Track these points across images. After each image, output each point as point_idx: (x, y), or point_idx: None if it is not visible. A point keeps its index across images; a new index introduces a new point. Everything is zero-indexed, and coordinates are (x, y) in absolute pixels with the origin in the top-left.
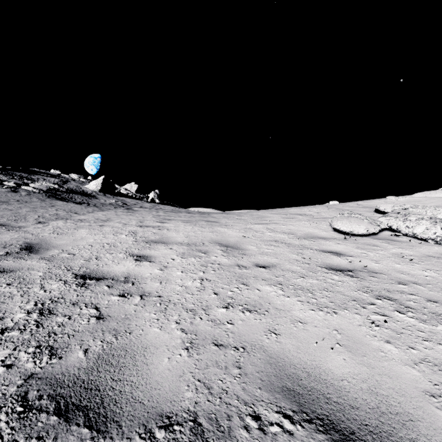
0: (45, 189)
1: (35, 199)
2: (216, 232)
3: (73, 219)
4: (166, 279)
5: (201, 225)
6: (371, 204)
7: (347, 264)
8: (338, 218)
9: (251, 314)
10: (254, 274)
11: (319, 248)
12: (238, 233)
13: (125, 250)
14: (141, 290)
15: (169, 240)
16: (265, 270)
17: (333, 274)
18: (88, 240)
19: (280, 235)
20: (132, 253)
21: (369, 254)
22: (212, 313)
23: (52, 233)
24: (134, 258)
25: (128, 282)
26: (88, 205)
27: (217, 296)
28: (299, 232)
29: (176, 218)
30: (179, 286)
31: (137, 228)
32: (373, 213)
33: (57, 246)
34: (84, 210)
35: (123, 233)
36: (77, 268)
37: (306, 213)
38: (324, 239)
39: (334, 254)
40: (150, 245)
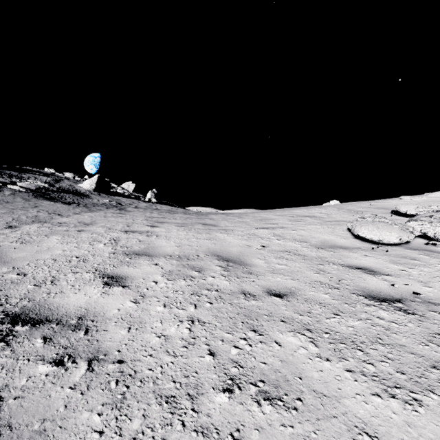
0: (33, 188)
1: (19, 199)
2: (214, 239)
3: (52, 223)
4: (138, 321)
5: (197, 230)
6: (385, 204)
7: (388, 288)
8: (361, 223)
9: (273, 410)
10: (267, 309)
11: (343, 262)
12: (241, 240)
13: (96, 267)
14: (94, 346)
15: (156, 251)
16: (282, 301)
17: (378, 308)
18: (55, 252)
19: (290, 244)
20: (103, 272)
21: (411, 272)
22: (204, 406)
23: (15, 242)
24: (103, 281)
25: (80, 329)
26: (77, 205)
27: (214, 360)
28: (313, 239)
29: (170, 220)
30: (155, 336)
31: (121, 234)
32: (391, 215)
33: (10, 261)
34: (71, 211)
35: (102, 241)
36: (16, 300)
37: (315, 214)
38: (346, 250)
39: (365, 271)
40: (131, 259)
